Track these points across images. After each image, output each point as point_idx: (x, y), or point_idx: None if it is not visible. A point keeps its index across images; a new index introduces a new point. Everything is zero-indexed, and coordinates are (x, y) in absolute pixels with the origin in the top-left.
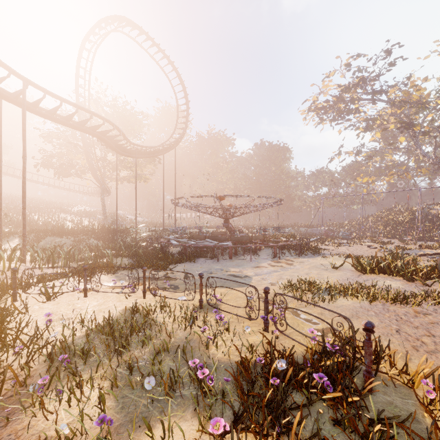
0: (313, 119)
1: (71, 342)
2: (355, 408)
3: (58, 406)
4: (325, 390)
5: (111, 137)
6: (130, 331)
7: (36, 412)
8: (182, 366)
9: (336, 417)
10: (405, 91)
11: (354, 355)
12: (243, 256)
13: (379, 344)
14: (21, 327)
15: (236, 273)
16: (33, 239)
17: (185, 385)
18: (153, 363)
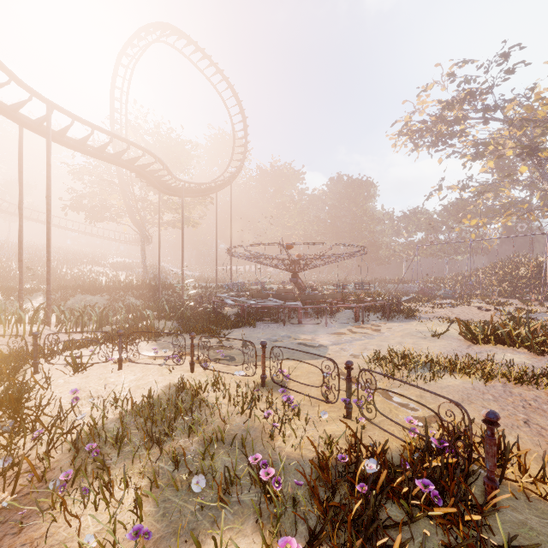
0: (406, 146)
1: (101, 427)
2: (474, 529)
3: (84, 509)
4: (431, 502)
5: (152, 172)
6: (175, 414)
7: (55, 517)
8: (240, 462)
9: (448, 541)
10: (527, 106)
11: (470, 455)
12: (316, 320)
13: (503, 441)
14: (42, 406)
15: (308, 341)
16: (60, 297)
17: (243, 487)
18: (203, 457)
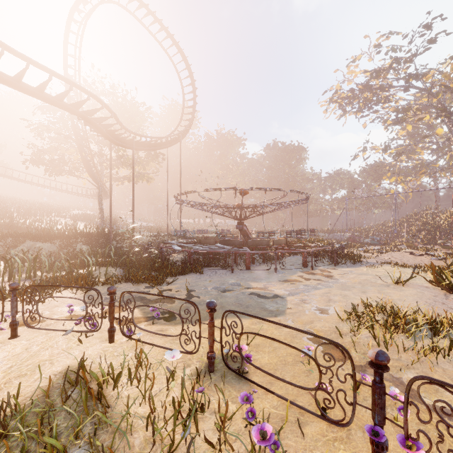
0: (334, 113)
1: None
2: None
3: None
4: None
5: (100, 120)
6: None
7: None
8: None
9: None
10: (445, 74)
11: None
12: (263, 265)
13: None
14: None
15: (261, 290)
16: (9, 244)
17: None
18: None
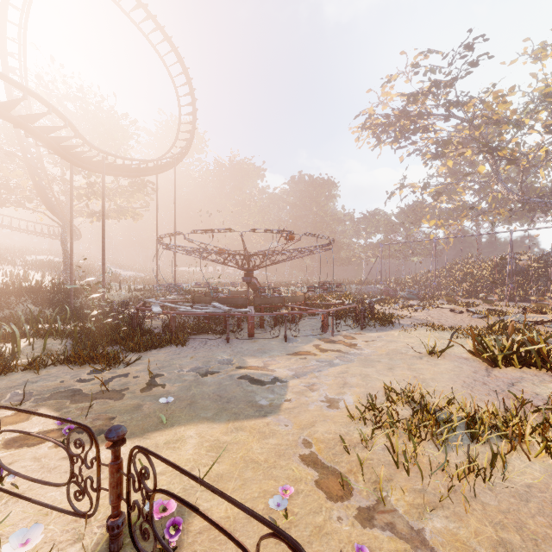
0: (368, 142)
1: None
2: None
3: None
4: None
5: (47, 130)
6: None
7: None
8: None
9: None
10: (488, 104)
11: None
12: (273, 330)
13: None
14: None
15: (257, 370)
16: None
17: None
18: None
